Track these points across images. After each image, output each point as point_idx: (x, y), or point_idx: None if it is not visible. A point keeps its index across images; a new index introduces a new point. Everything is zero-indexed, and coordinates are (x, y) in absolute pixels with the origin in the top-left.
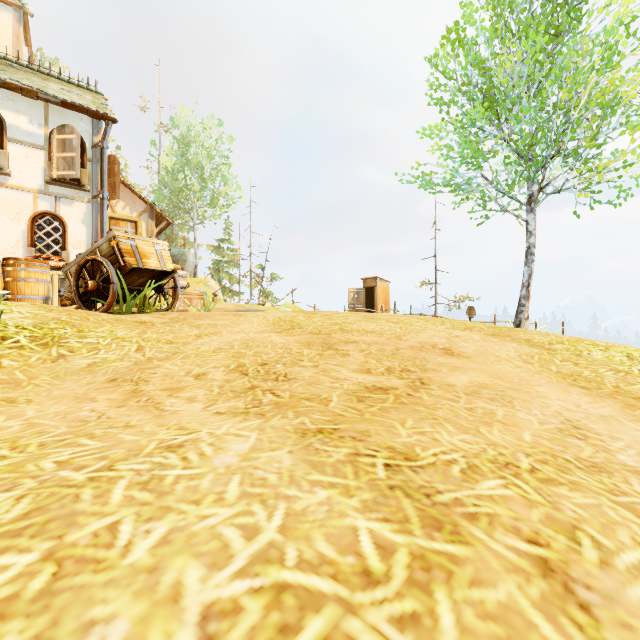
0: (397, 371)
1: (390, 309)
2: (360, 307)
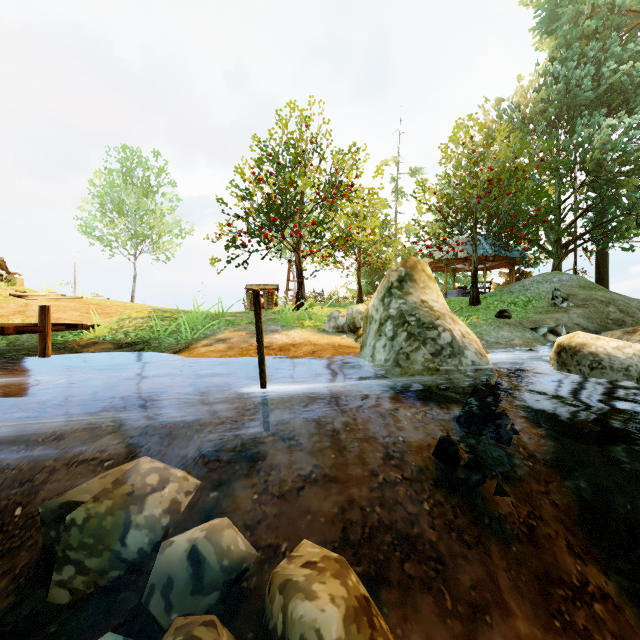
0: None
1: None
2: None
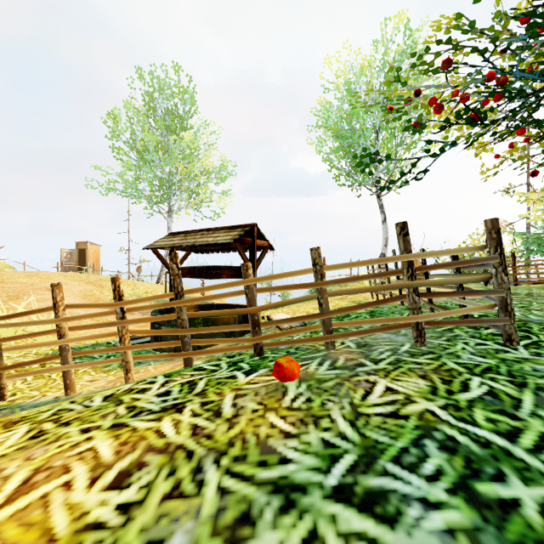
0: (12, 296)
1: (90, 267)
2: (73, 264)
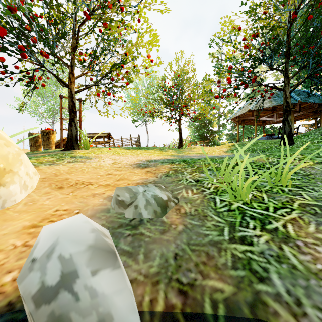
0: None
1: None
2: None
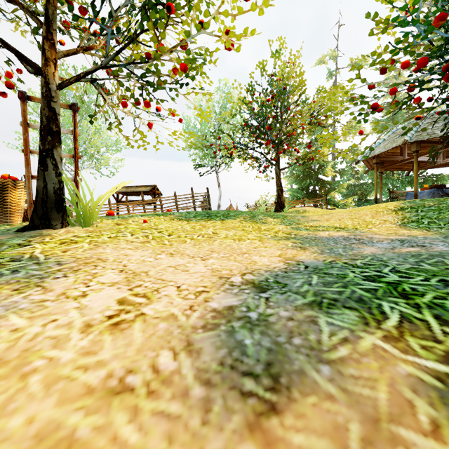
0: None
1: None
2: None
